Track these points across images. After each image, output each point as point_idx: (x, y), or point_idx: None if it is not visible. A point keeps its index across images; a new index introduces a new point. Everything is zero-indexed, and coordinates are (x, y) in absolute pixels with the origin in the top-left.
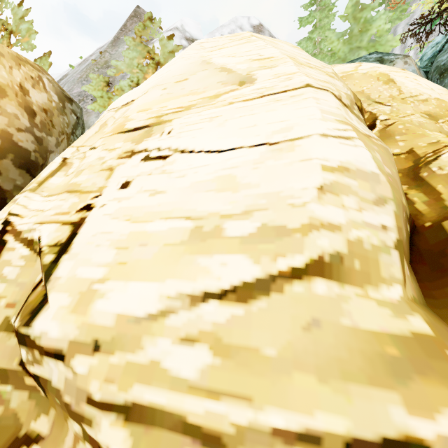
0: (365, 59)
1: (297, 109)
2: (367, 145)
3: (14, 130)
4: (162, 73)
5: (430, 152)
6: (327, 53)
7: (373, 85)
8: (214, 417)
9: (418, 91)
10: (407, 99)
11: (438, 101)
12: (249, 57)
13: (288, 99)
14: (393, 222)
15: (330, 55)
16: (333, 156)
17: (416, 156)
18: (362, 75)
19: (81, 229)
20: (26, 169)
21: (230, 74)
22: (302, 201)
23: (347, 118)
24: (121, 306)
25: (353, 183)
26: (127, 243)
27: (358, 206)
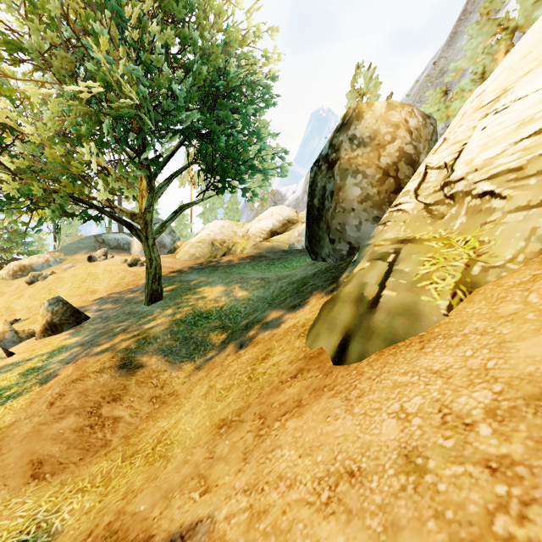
0: None
1: None
2: None
3: (404, 145)
4: (509, 58)
5: None
6: None
7: None
8: (519, 162)
9: None
10: None
11: None
12: None
13: None
14: None
15: None
16: None
17: None
18: None
19: (463, 151)
20: (410, 165)
21: None
22: None
23: None
24: (485, 157)
25: None
26: (486, 143)
27: None
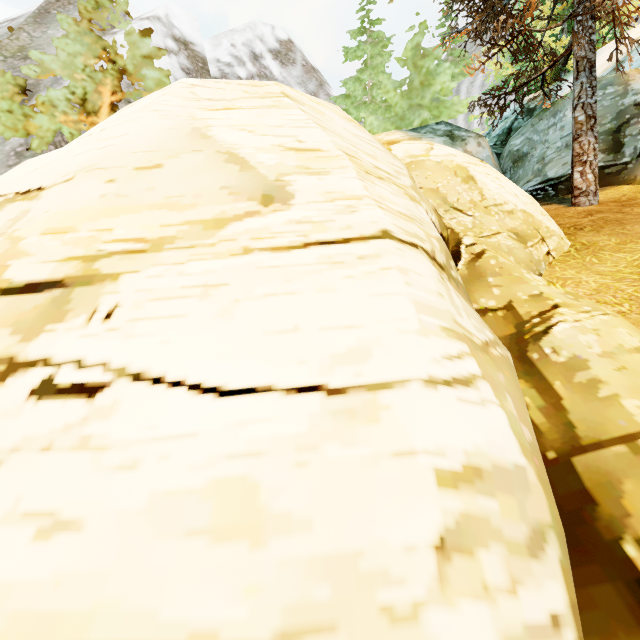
0: (431, 130)
1: (374, 296)
2: (495, 389)
3: None
4: (111, 135)
5: (535, 316)
6: (381, 104)
7: (450, 182)
8: None
9: (502, 198)
10: (490, 208)
11: (525, 215)
12: (279, 139)
13: (354, 262)
14: (563, 594)
15: (385, 108)
16: (452, 439)
17: (518, 317)
18: (435, 165)
19: None
20: None
21: (245, 172)
22: (408, 597)
23: (456, 317)
24: None
25: (492, 507)
26: None
27: (508, 574)
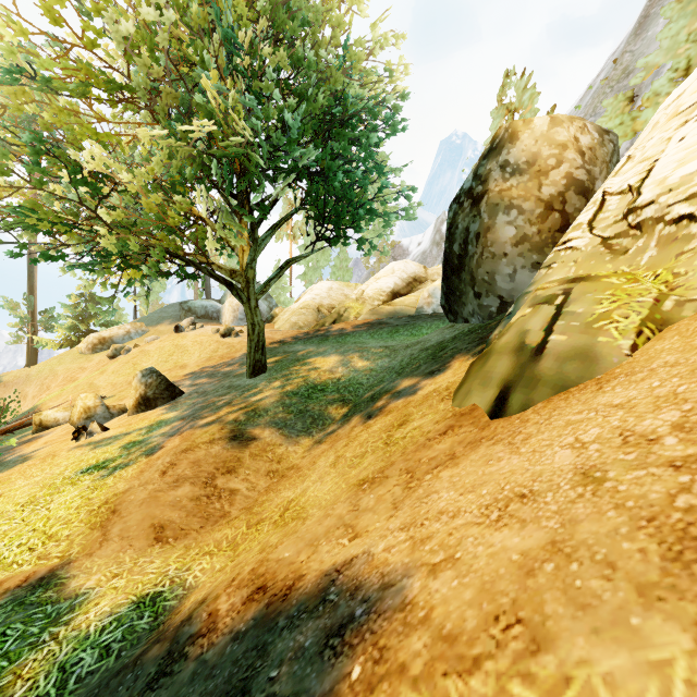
0: None
1: None
2: None
3: (573, 170)
4: None
5: None
6: None
7: None
8: None
9: None
10: None
11: None
12: None
13: None
14: None
15: None
16: None
17: None
18: None
19: (653, 169)
20: (582, 195)
21: None
22: None
23: None
24: (682, 174)
25: None
26: (684, 157)
27: None
